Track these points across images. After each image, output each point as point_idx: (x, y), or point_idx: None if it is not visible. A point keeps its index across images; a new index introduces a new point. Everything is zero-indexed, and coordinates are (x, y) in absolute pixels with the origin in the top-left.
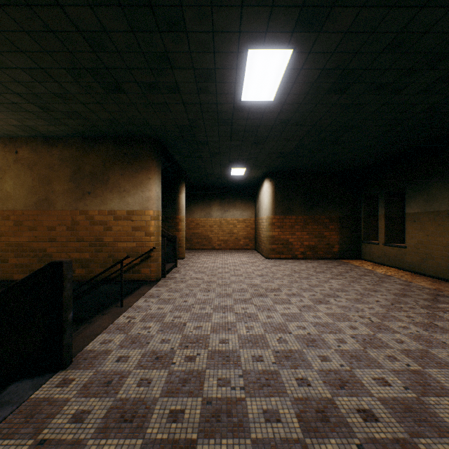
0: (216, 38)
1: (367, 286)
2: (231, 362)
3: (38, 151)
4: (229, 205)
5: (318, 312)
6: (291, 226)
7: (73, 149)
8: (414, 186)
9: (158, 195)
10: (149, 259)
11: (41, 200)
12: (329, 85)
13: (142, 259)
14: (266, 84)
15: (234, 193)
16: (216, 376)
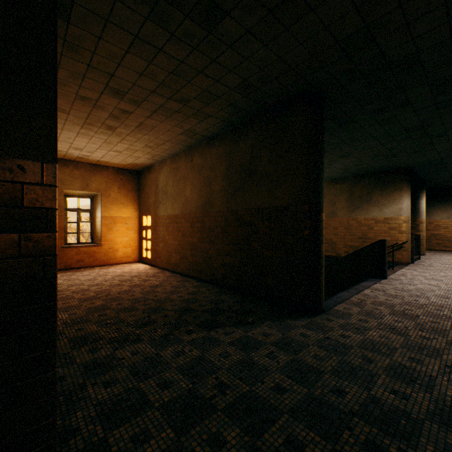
0: None
1: None
2: None
3: (327, 187)
4: None
5: None
6: None
7: (347, 183)
8: None
9: (408, 206)
10: (401, 249)
11: (329, 213)
12: None
13: (395, 249)
14: None
15: None
16: None
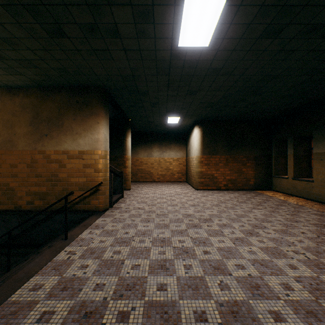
0: None
1: (287, 216)
2: (171, 323)
3: (2, 99)
4: (166, 148)
5: (252, 246)
6: (216, 164)
7: (32, 98)
8: (322, 130)
9: (105, 137)
10: (98, 192)
11: (5, 142)
12: (264, 27)
13: (92, 192)
14: (203, 25)
15: (170, 138)
16: None
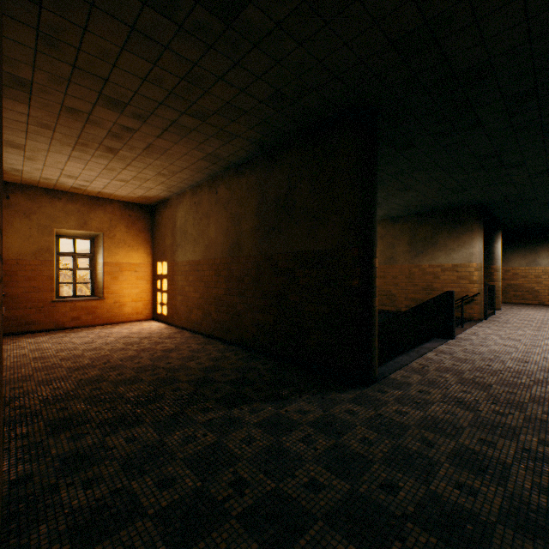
0: (548, 162)
1: None
2: None
3: (385, 228)
4: None
5: None
6: None
7: (409, 223)
8: None
9: (480, 250)
10: (472, 302)
11: (388, 259)
12: None
13: (465, 302)
14: None
15: None
16: (548, 354)
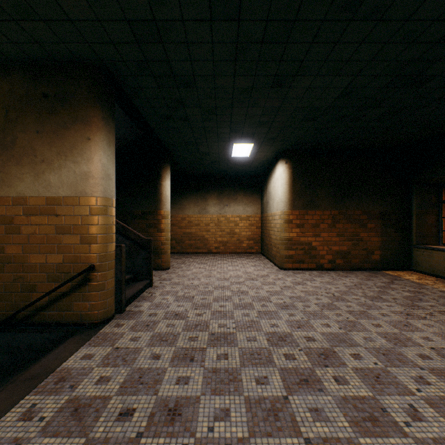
0: None
1: None
2: None
3: None
4: (229, 199)
5: None
6: (315, 225)
7: None
8: None
9: (104, 170)
10: (88, 286)
11: None
12: None
13: (75, 286)
14: None
15: (236, 183)
16: None
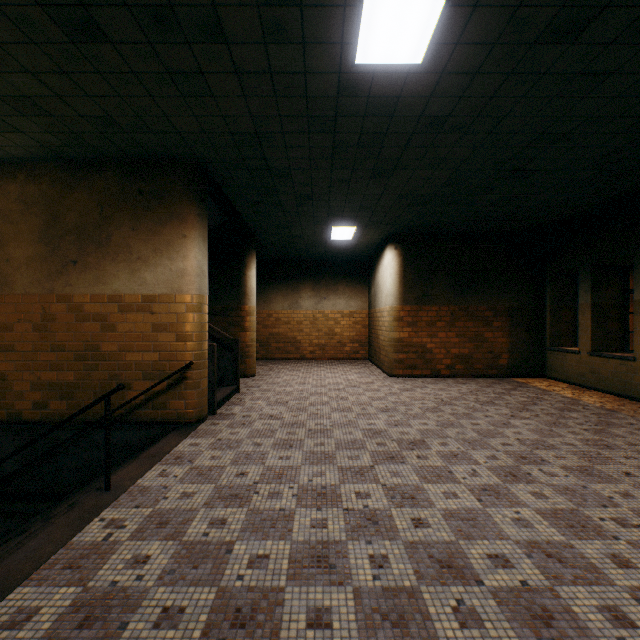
0: None
1: (587, 435)
2: None
3: None
4: (327, 290)
5: (521, 507)
6: (430, 323)
7: (45, 183)
8: None
9: (200, 267)
10: (184, 384)
11: None
12: (549, 16)
13: (171, 384)
14: (413, 11)
15: (336, 270)
16: None
